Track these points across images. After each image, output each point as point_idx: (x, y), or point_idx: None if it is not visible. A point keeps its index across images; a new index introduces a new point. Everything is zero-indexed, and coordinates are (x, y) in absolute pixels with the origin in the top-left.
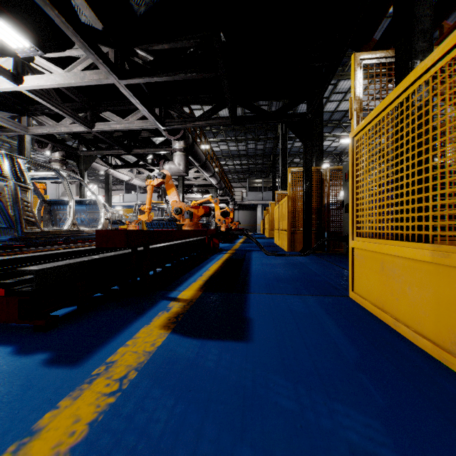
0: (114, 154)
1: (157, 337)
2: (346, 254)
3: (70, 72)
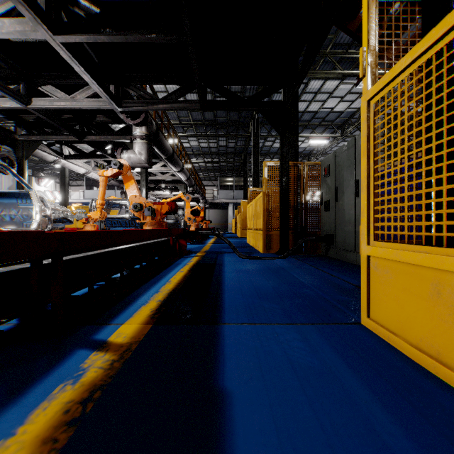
0: (65, 142)
1: None
2: (325, 256)
3: None
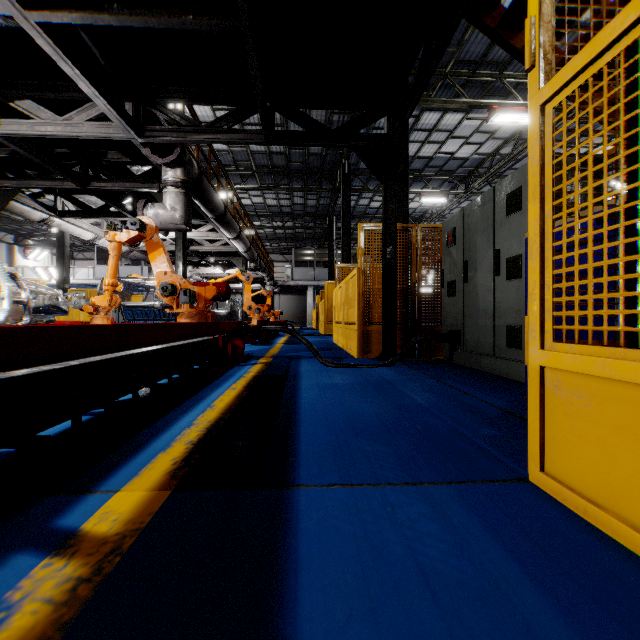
0: (61, 193)
1: None
2: (449, 362)
3: None
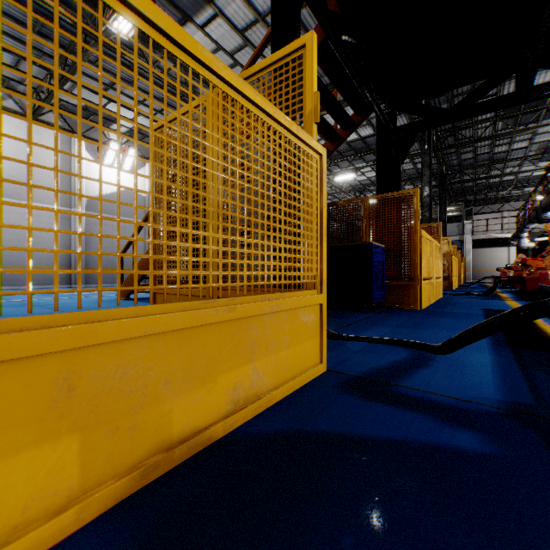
0: None
1: None
2: None
3: None
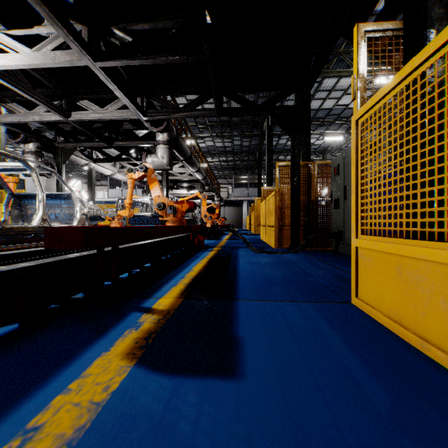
0: (95, 148)
1: (115, 373)
2: (335, 251)
3: (39, 51)
